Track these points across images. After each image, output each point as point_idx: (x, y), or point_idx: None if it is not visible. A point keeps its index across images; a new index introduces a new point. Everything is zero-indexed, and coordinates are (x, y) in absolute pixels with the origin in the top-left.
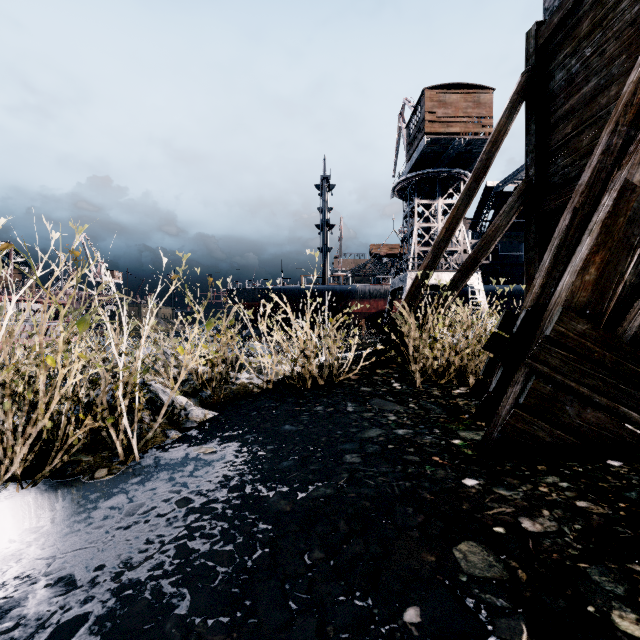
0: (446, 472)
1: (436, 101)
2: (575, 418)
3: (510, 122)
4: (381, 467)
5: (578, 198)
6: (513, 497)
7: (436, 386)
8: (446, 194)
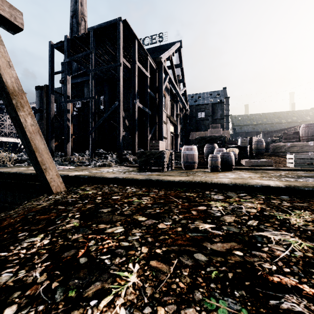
0: None
1: None
2: None
3: None
4: None
5: None
6: None
7: None
8: None
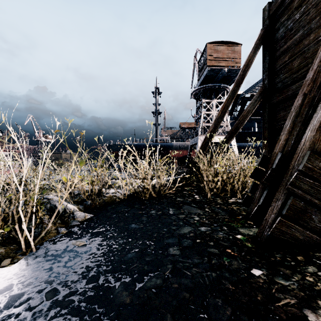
0: (238, 263)
1: (213, 49)
2: (318, 223)
3: (255, 55)
4: (194, 259)
5: (306, 87)
6: (291, 287)
7: (219, 197)
8: (218, 97)
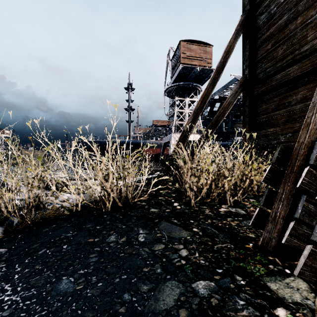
0: None
1: (186, 47)
2: None
3: (236, 41)
4: None
5: None
6: None
7: (205, 204)
8: (190, 95)
